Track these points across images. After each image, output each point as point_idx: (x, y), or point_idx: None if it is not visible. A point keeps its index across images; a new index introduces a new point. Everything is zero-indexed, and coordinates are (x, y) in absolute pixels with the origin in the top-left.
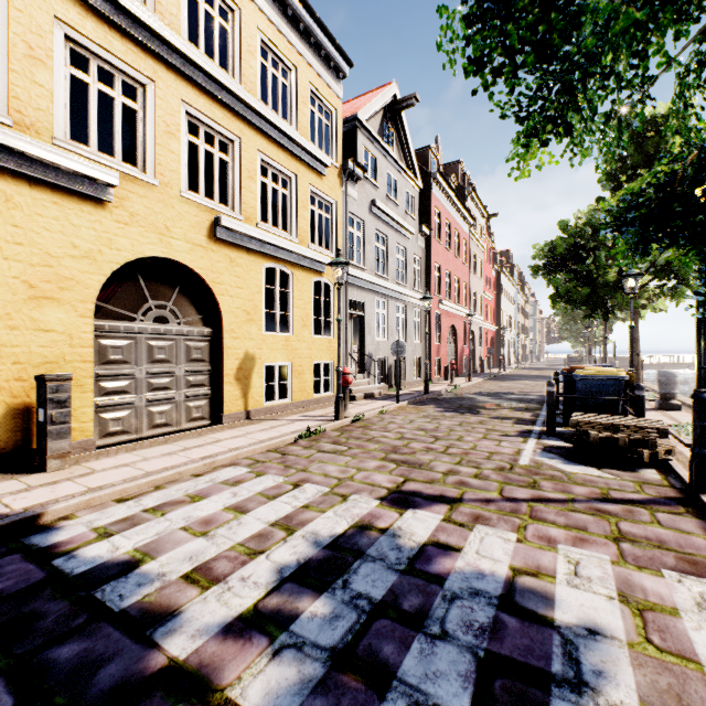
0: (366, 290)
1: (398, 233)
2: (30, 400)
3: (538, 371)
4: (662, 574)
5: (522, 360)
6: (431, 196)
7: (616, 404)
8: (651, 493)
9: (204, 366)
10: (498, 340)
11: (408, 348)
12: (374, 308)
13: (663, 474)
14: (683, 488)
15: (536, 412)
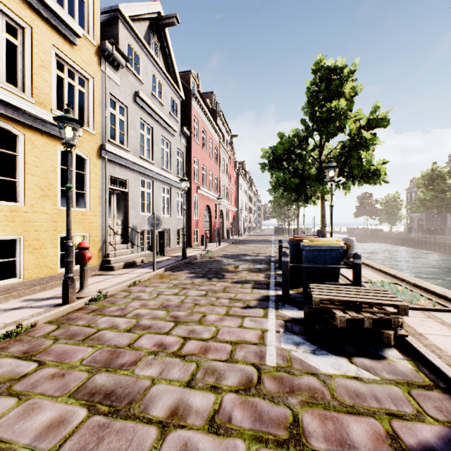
0: (130, 170)
1: (163, 128)
2: None
3: (261, 236)
4: None
5: (251, 229)
6: (192, 107)
7: (337, 270)
8: (436, 415)
9: None
10: (237, 217)
11: (172, 221)
12: (139, 186)
13: (410, 358)
14: (449, 387)
15: (267, 272)
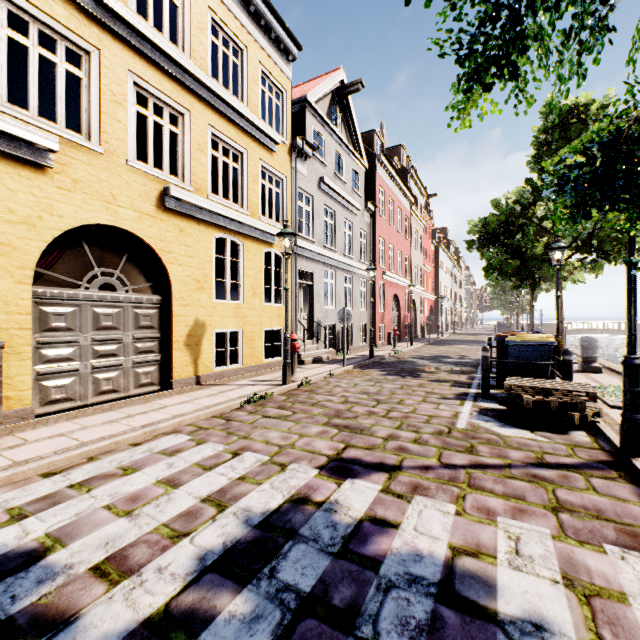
0: (315, 261)
1: (345, 208)
2: None
3: (472, 336)
4: (604, 549)
5: (458, 326)
6: (376, 176)
7: (545, 368)
8: (583, 457)
9: (153, 333)
10: (436, 308)
11: (355, 315)
12: (323, 278)
13: (592, 437)
14: (612, 450)
15: (471, 374)
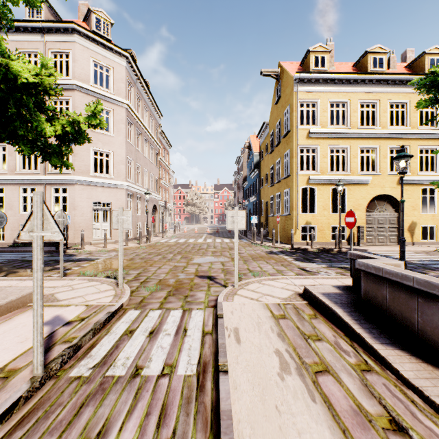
0: None
1: None
2: (353, 231)
3: None
4: None
5: None
6: None
7: None
8: None
9: (395, 225)
10: None
11: None
12: None
13: None
14: None
15: None
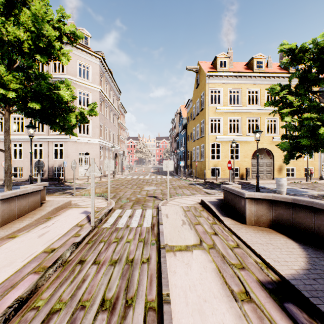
0: None
1: None
2: (243, 171)
3: None
4: None
5: None
6: None
7: None
8: None
9: (270, 167)
10: None
11: None
12: None
13: None
14: None
15: None
